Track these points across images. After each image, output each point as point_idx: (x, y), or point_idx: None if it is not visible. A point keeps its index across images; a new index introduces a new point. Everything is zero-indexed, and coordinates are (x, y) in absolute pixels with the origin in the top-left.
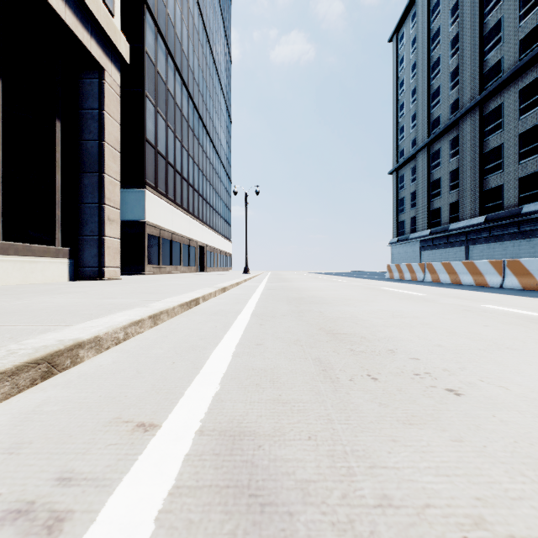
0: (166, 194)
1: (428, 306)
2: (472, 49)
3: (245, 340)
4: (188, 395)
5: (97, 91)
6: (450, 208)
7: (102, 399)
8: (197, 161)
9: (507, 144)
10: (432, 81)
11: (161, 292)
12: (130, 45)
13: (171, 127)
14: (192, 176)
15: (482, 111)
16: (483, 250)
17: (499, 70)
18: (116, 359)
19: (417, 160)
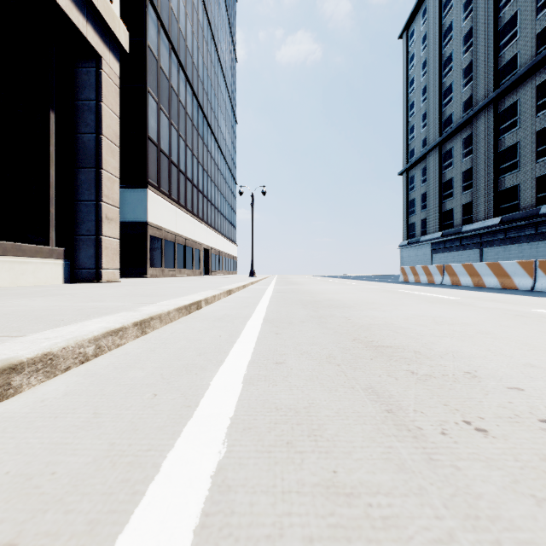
0: (170, 194)
1: (469, 310)
2: (487, 44)
3: (258, 357)
4: (167, 472)
5: (94, 81)
6: (463, 209)
7: (5, 483)
8: (202, 161)
9: (523, 142)
10: (444, 78)
11: (159, 295)
12: (132, 39)
13: (174, 125)
14: (197, 177)
15: (496, 108)
16: (498, 253)
17: (515, 65)
18: (71, 388)
19: (428, 160)
